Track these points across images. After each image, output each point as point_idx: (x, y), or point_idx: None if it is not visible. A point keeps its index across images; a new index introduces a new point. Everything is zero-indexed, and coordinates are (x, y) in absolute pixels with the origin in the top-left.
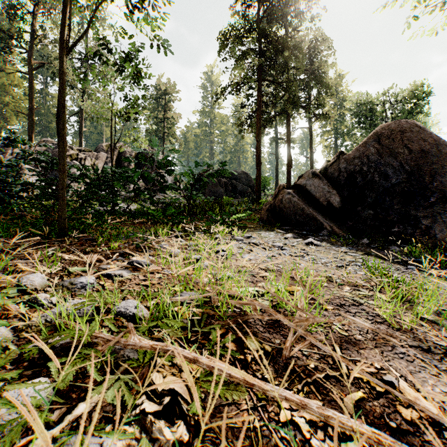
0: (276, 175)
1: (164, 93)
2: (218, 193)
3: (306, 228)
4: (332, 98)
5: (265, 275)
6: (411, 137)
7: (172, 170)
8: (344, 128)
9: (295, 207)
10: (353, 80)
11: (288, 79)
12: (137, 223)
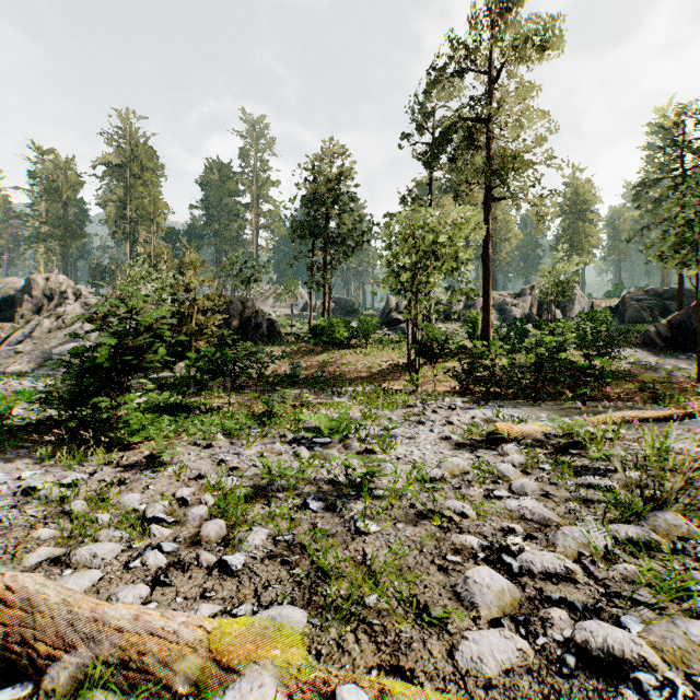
0: None
1: (580, 203)
2: (640, 318)
3: (651, 347)
4: None
5: None
6: None
7: None
8: None
9: (649, 338)
10: None
11: None
12: None
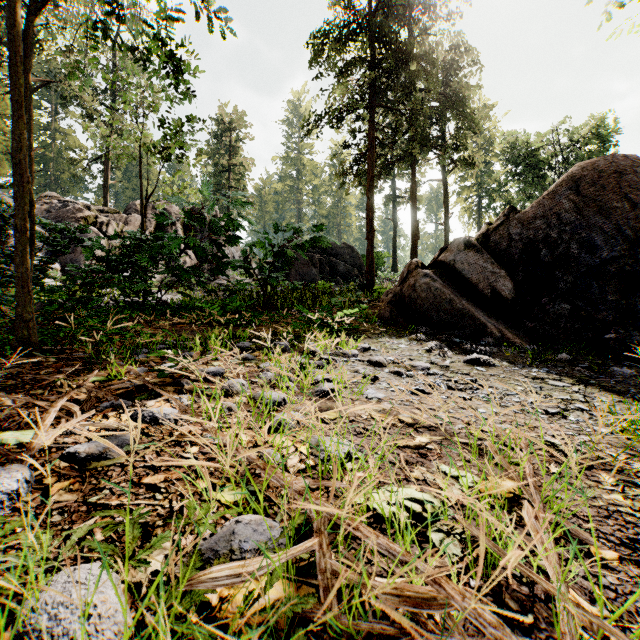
0: (393, 250)
1: (230, 130)
2: (310, 276)
3: (456, 333)
4: (474, 140)
5: (419, 443)
6: (633, 181)
7: (237, 237)
8: (492, 182)
9: (438, 298)
10: (505, 113)
11: (415, 106)
12: (178, 324)
